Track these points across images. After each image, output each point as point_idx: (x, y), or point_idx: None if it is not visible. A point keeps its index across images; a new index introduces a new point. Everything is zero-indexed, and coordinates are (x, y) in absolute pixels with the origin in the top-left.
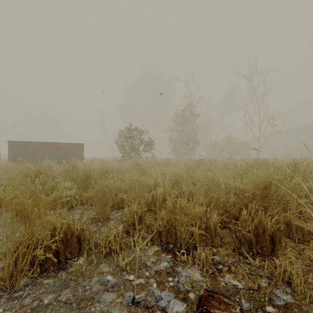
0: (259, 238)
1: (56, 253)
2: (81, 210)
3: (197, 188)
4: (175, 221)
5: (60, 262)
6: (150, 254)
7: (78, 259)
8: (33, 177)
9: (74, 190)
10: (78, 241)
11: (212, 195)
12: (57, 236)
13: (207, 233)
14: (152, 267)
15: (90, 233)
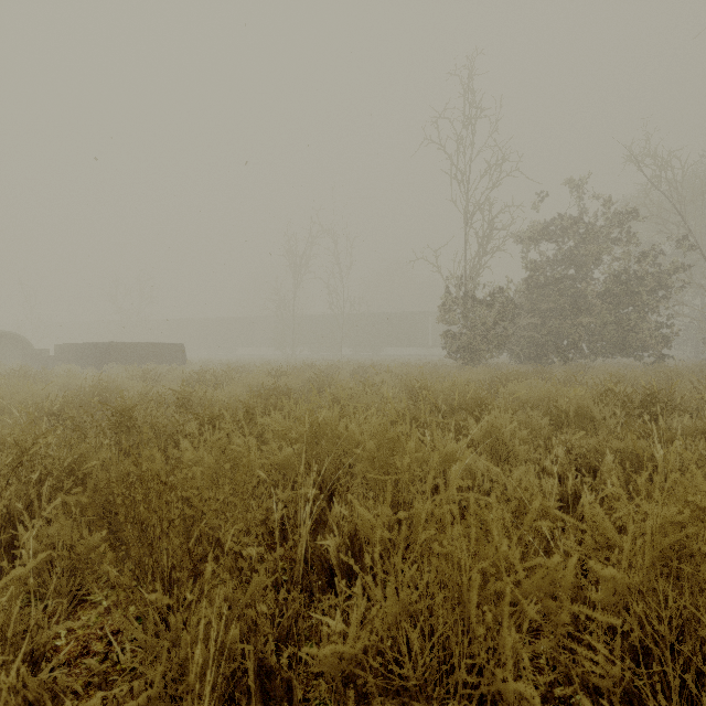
0: None
1: None
2: None
3: None
4: None
5: None
6: None
7: None
8: None
9: None
10: None
11: None
12: None
13: None
14: None
15: None
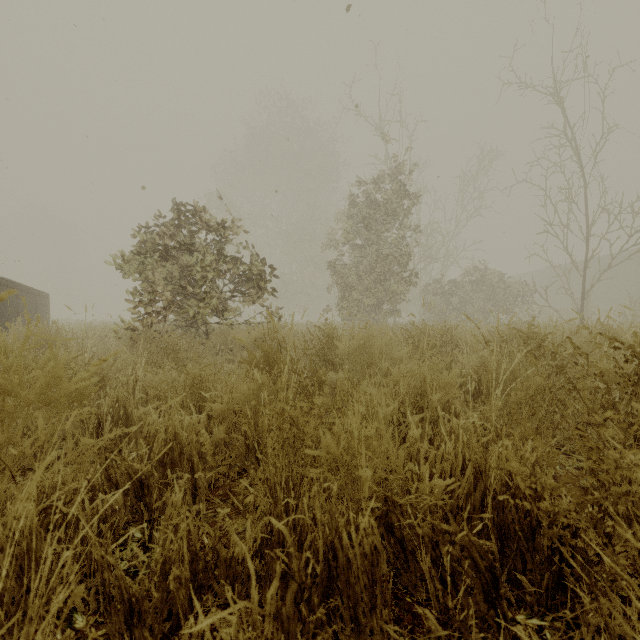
0: None
1: None
2: None
3: None
4: None
5: None
6: None
7: None
8: None
9: None
10: None
11: None
12: None
13: None
14: None
15: None
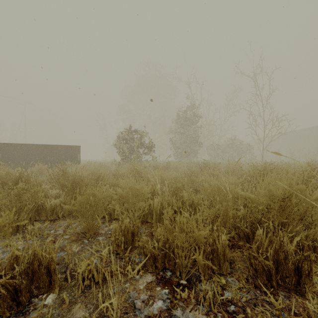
0: (280, 265)
1: (14, 292)
2: (67, 222)
3: (200, 198)
4: (173, 244)
5: (19, 304)
6: (142, 287)
7: (47, 296)
8: (10, 185)
9: (60, 199)
10: (47, 272)
11: (218, 207)
12: (17, 269)
13: (213, 258)
14: (142, 310)
15: (68, 256)
